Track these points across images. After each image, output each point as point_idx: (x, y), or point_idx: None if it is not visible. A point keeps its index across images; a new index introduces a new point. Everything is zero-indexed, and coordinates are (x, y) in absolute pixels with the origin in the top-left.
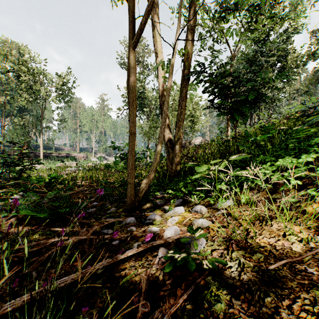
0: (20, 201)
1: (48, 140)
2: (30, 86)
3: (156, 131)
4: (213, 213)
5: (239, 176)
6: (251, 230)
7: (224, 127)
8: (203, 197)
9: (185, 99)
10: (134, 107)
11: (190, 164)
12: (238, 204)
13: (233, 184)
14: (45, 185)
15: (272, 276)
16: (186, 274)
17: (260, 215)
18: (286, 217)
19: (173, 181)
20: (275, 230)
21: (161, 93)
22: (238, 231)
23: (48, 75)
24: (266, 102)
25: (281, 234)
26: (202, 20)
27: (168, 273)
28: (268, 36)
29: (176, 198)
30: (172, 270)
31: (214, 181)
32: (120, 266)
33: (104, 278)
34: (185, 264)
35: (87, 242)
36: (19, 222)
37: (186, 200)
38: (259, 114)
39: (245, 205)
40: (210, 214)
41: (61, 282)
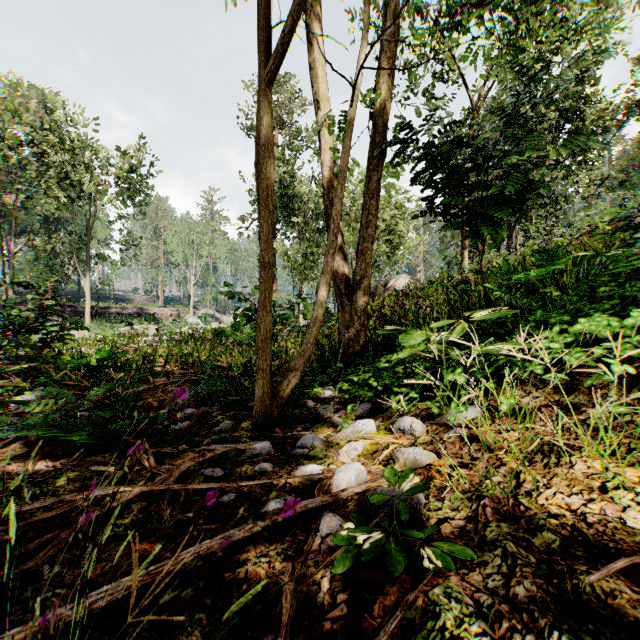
0: (32, 407)
1: (102, 282)
2: (66, 174)
3: (318, 263)
4: (439, 435)
5: (494, 354)
6: (527, 476)
7: (454, 254)
8: (416, 400)
9: (376, 196)
10: (270, 210)
11: (388, 329)
12: (491, 415)
13: (480, 373)
14: (89, 373)
15: (584, 591)
16: (383, 579)
17: (544, 440)
18: (603, 447)
19: (352, 365)
20: (581, 477)
21: (328, 184)
22: (495, 477)
23: (101, 150)
24: (542, 204)
25: (596, 485)
26: (411, 31)
27: (341, 575)
28: (547, 67)
29: (358, 401)
30: (351, 567)
31: (440, 366)
32: (235, 555)
33: (200, 585)
34: (380, 556)
35: (168, 498)
36: (30, 450)
37: (379, 405)
38: (527, 229)
39: (508, 418)
40: (432, 436)
41: (100, 596)
